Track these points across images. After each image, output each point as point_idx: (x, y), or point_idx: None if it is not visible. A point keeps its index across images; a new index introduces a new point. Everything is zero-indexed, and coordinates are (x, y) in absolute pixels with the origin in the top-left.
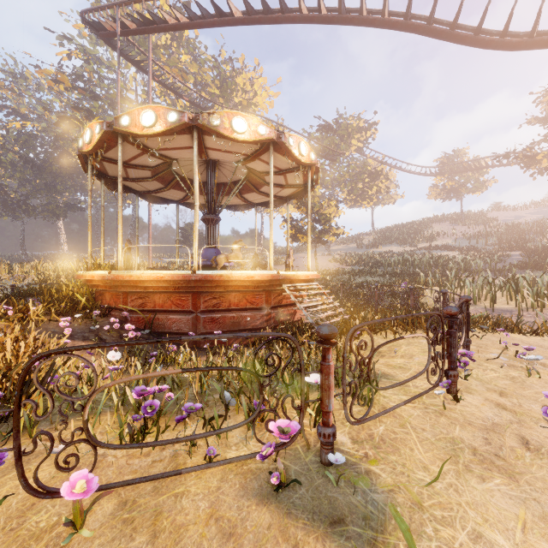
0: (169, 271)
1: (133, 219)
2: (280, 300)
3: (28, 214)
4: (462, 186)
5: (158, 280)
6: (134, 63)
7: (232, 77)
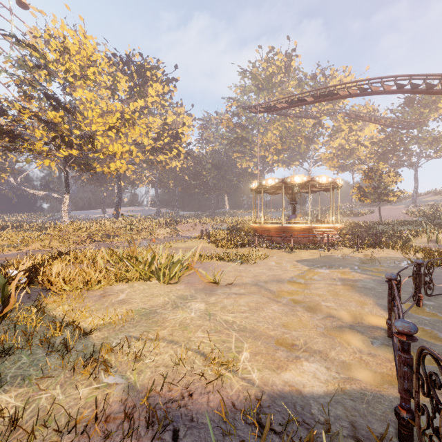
0: (275, 225)
1: None
2: (314, 235)
3: (215, 193)
4: None
5: (273, 227)
6: None
7: None
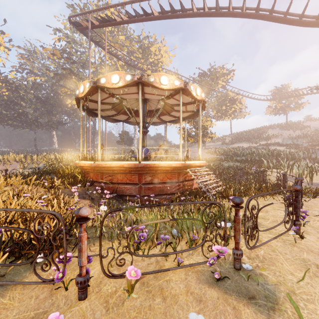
0: (126, 162)
1: (93, 129)
2: (185, 177)
3: (38, 127)
4: (287, 106)
5: (120, 166)
6: (95, 43)
7: (148, 47)
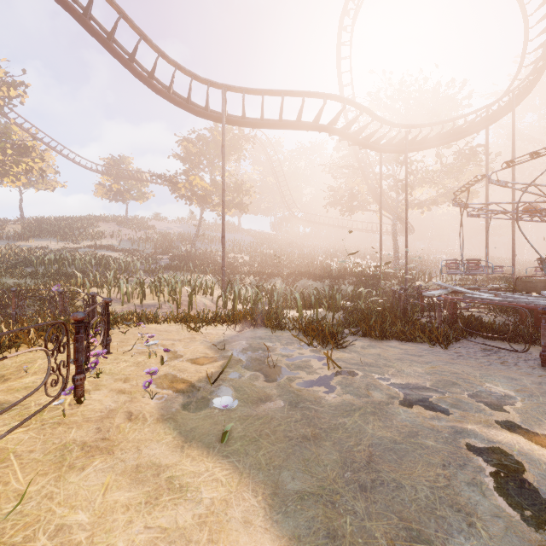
0: None
1: None
2: None
3: None
4: (128, 192)
5: None
6: None
7: None
